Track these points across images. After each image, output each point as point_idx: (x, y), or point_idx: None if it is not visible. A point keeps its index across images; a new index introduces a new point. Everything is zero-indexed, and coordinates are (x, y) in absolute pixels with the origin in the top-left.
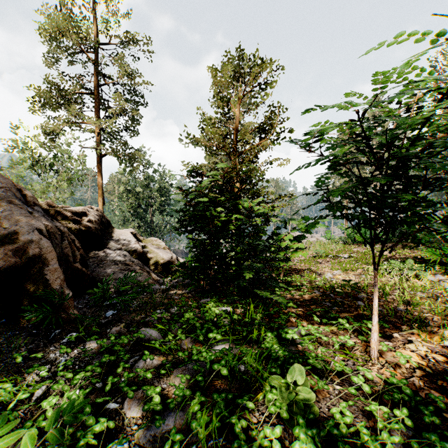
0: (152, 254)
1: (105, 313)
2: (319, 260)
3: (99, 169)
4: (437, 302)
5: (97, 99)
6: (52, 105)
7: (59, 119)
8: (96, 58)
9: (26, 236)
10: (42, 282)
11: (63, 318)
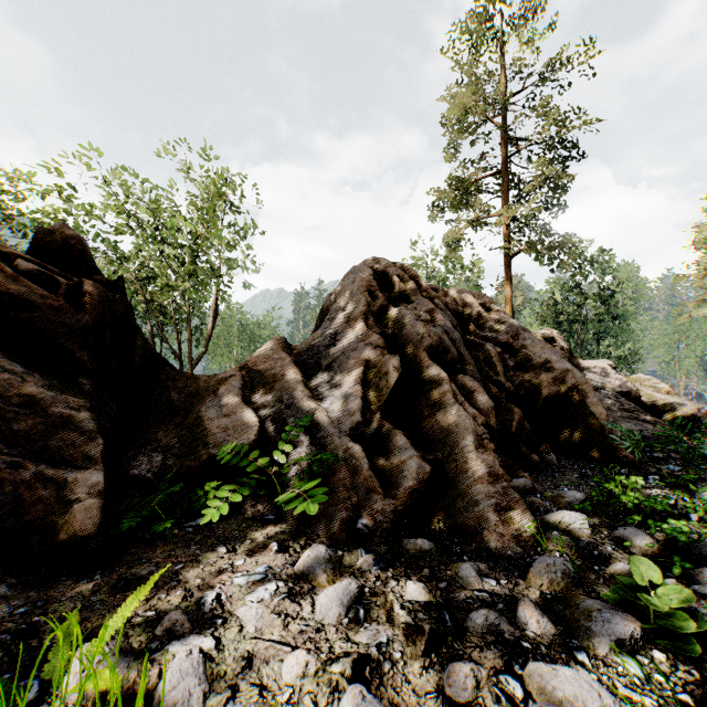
0: (652, 401)
1: (664, 466)
2: None
3: (506, 275)
4: None
5: (505, 177)
6: (455, 206)
7: (458, 221)
8: (503, 121)
9: (559, 364)
10: (585, 415)
11: (620, 459)
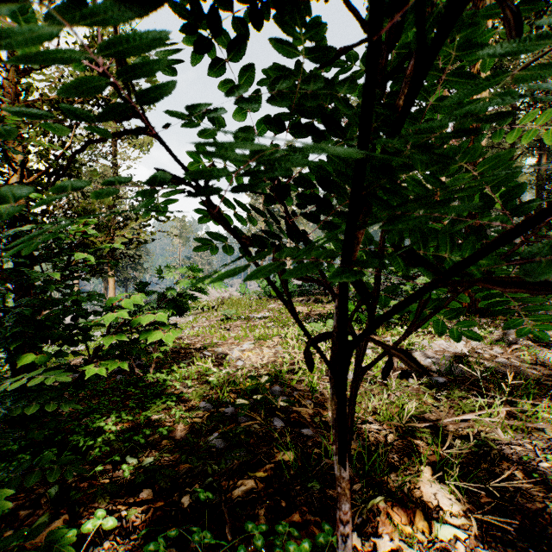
0: None
1: None
2: (227, 326)
3: None
4: (372, 386)
5: None
6: None
7: None
8: None
9: None
10: None
11: None
